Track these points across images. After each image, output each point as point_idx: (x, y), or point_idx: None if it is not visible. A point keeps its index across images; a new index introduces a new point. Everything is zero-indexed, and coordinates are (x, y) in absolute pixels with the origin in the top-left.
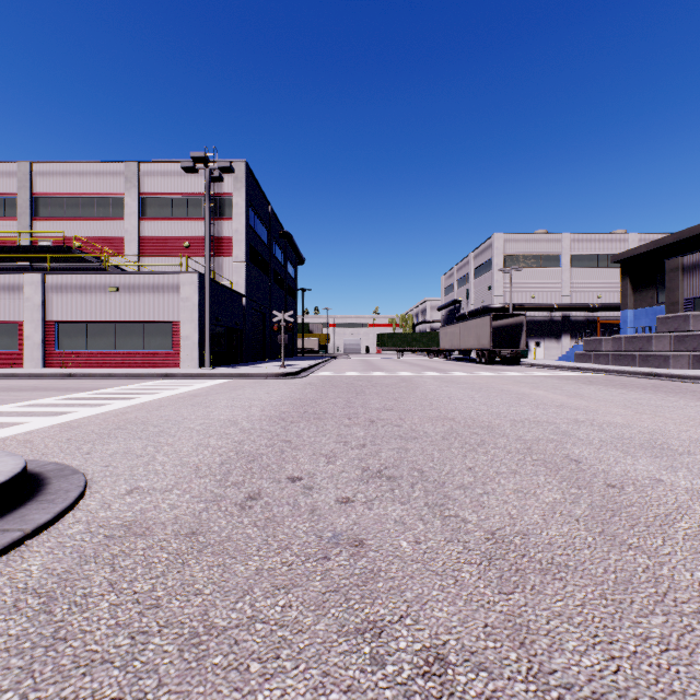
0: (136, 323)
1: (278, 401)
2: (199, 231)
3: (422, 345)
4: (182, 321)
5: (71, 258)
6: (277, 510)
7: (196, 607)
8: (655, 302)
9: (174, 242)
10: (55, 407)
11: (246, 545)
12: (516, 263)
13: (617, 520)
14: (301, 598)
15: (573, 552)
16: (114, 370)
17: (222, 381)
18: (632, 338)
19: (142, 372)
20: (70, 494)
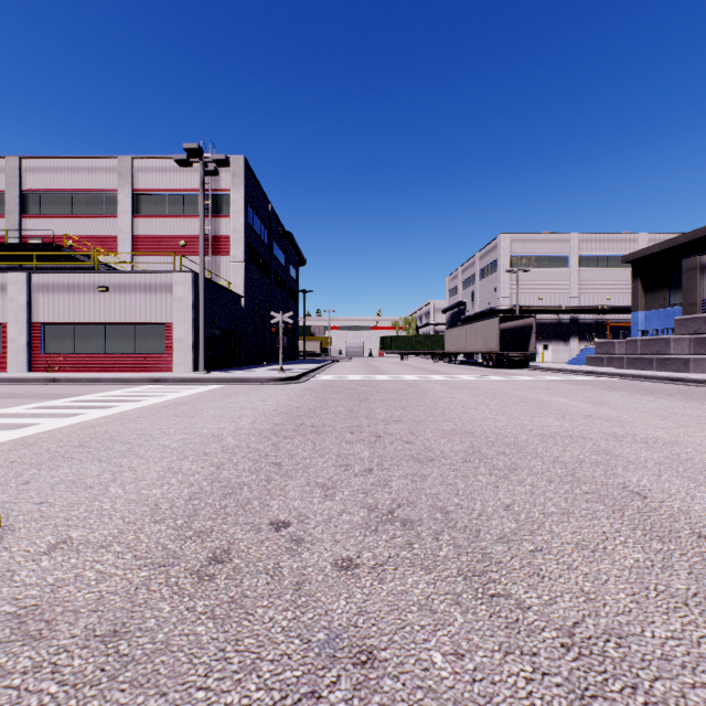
0: (126, 324)
1: (272, 411)
2: (196, 229)
3: (427, 348)
4: (175, 322)
5: (62, 257)
6: (248, 583)
7: None
8: (668, 303)
9: (169, 240)
10: (19, 418)
11: (190, 661)
12: (523, 263)
13: None
14: None
15: None
16: (102, 374)
17: (216, 386)
18: (649, 341)
19: (131, 377)
20: None
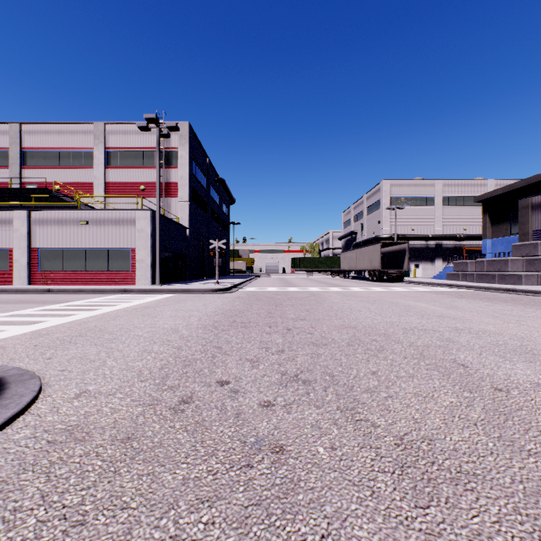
0: (101, 249)
1: (212, 312)
2: (152, 177)
3: (327, 266)
4: (138, 247)
5: (52, 199)
6: (206, 414)
7: (120, 524)
8: (509, 233)
9: (132, 186)
10: (31, 317)
11: (176, 451)
12: (400, 202)
13: (511, 424)
14: (224, 513)
15: (478, 459)
16: (84, 286)
17: (169, 295)
18: (492, 261)
19: (106, 288)
20: (23, 399)
